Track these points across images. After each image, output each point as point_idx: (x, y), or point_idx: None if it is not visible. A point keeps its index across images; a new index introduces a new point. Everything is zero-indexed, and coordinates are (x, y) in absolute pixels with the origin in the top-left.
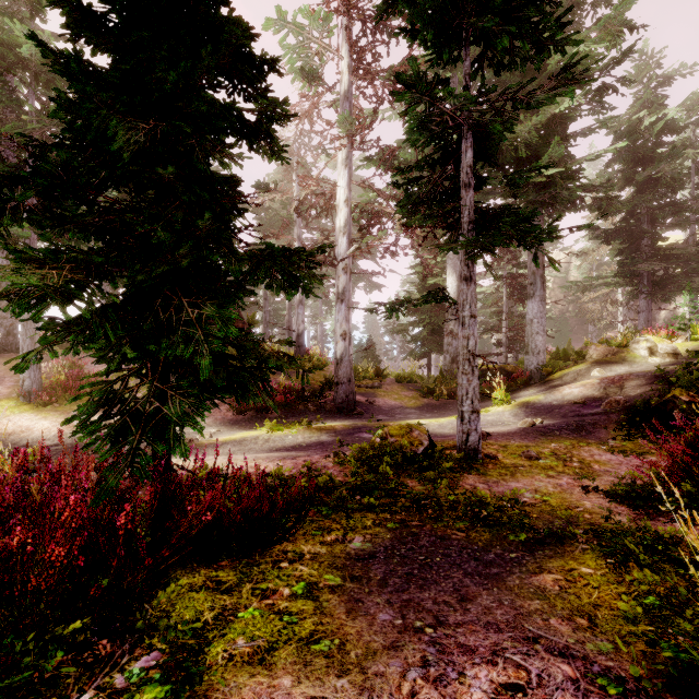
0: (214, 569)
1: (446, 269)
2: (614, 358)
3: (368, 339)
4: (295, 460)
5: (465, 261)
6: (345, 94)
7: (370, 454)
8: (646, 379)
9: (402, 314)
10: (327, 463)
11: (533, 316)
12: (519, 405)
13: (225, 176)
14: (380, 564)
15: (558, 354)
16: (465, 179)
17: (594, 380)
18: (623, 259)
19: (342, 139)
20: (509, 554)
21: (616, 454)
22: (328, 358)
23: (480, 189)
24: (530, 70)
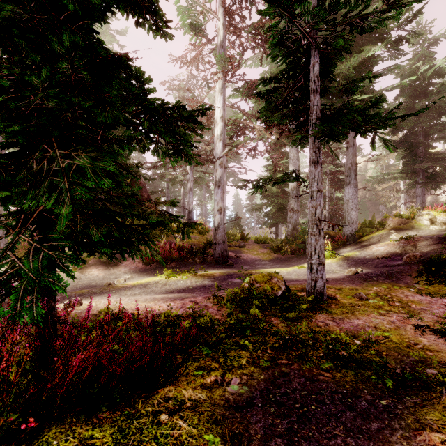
0: (92, 426)
1: (287, 167)
2: (405, 226)
3: (236, 214)
4: (183, 301)
5: (313, 149)
6: (221, 43)
7: (241, 297)
8: (432, 240)
9: (264, 190)
10: (207, 304)
11: (349, 197)
12: (342, 259)
13: (115, 52)
14: (258, 414)
15: (365, 224)
16: (313, 86)
17: (394, 241)
18: (406, 161)
19: (218, 74)
20: (379, 400)
21: (424, 296)
22: (209, 227)
23: (323, 96)
24: (347, 30)
